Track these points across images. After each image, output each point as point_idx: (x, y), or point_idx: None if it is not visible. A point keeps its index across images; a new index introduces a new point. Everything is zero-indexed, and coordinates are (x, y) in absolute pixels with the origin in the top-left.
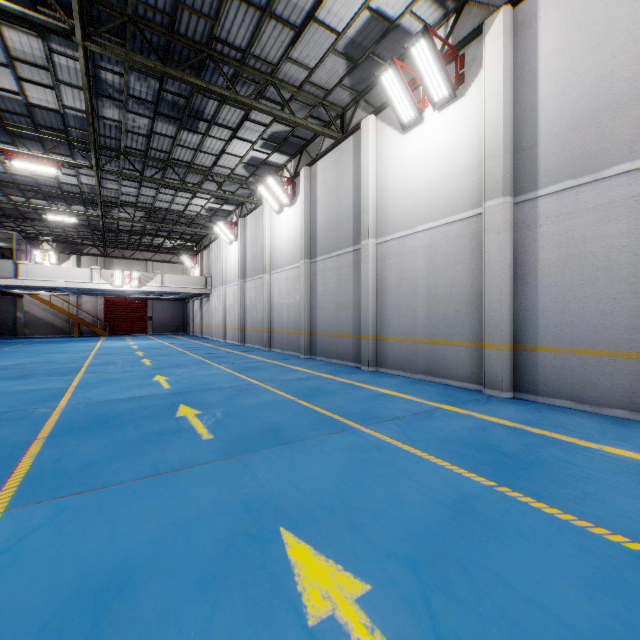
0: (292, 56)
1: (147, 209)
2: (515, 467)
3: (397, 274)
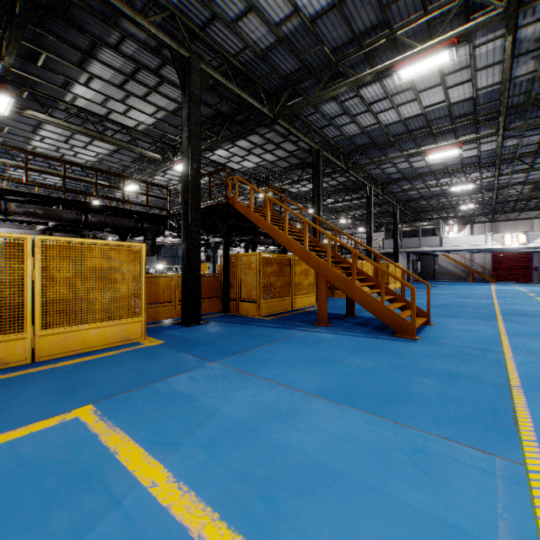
0: None
1: (533, 182)
2: None
3: None
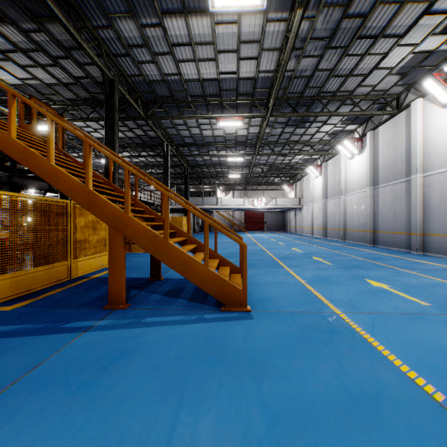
0: (362, 84)
1: (270, 165)
2: None
3: (438, 195)
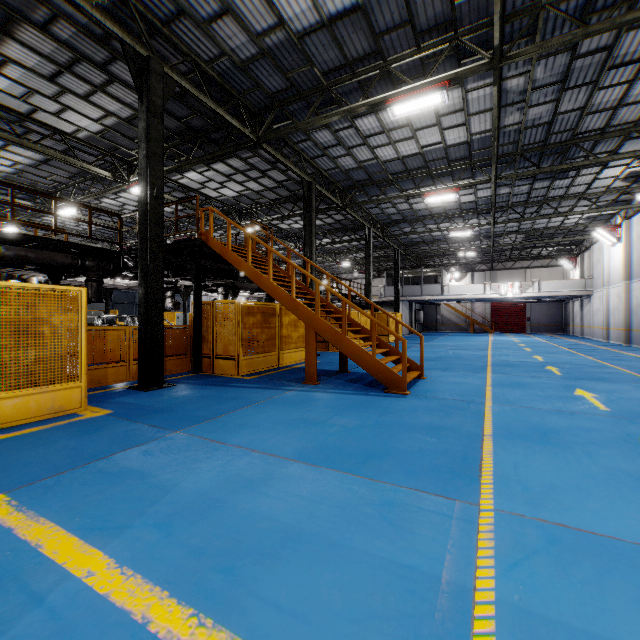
0: None
1: (526, 232)
2: None
3: None
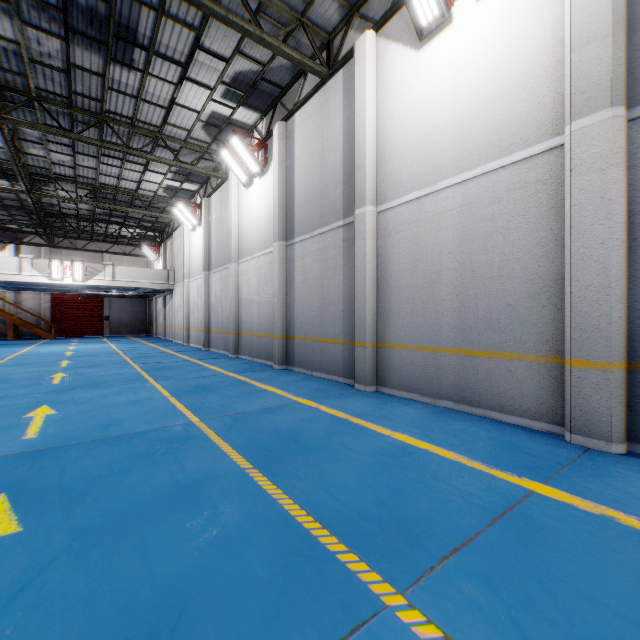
0: None
1: (90, 186)
2: None
3: (409, 253)
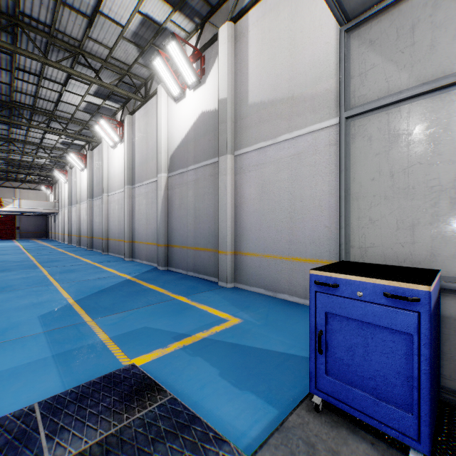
0: (59, 109)
1: (5, 159)
2: (66, 272)
3: (112, 210)
